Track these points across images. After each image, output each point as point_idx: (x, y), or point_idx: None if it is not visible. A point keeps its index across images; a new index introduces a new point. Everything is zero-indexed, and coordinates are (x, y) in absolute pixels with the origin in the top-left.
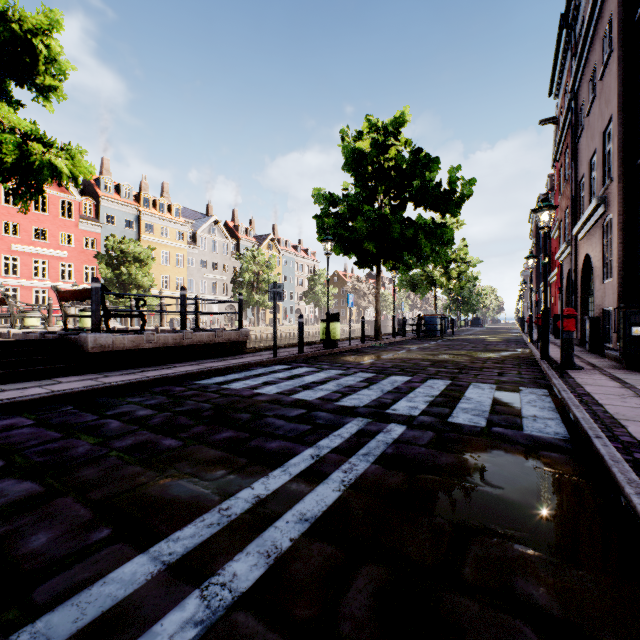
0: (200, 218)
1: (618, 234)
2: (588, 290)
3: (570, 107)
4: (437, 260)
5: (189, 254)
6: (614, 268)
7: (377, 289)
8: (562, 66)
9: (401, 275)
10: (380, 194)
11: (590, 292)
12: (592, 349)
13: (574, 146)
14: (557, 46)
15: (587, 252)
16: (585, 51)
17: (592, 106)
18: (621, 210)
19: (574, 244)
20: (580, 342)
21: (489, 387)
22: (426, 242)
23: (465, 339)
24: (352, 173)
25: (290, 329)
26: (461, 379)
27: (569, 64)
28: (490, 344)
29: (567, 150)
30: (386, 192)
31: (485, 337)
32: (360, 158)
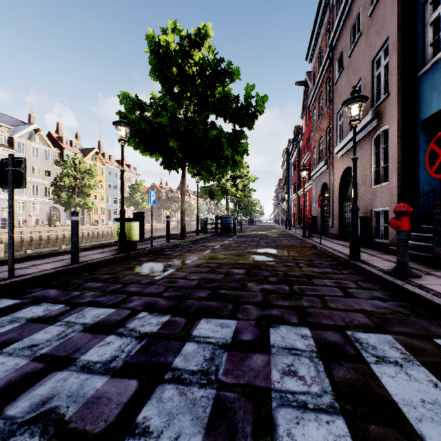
0: (19, 125)
1: (398, 141)
2: (344, 196)
3: (329, 58)
4: (234, 168)
5: (4, 156)
6: (392, 172)
7: (182, 191)
8: (318, 34)
9: (204, 181)
10: (185, 101)
11: (347, 198)
12: (362, 243)
13: (332, 87)
14: (317, 16)
15: (348, 165)
16: (348, 4)
17: (356, 46)
18: (401, 119)
19: (332, 161)
20: (338, 236)
21: (396, 351)
22: (228, 146)
23: (253, 235)
24: (158, 75)
25: (112, 228)
26: (317, 317)
27: (324, 30)
28: (275, 239)
29: (321, 96)
30: (191, 98)
31: (265, 233)
32: (165, 56)
